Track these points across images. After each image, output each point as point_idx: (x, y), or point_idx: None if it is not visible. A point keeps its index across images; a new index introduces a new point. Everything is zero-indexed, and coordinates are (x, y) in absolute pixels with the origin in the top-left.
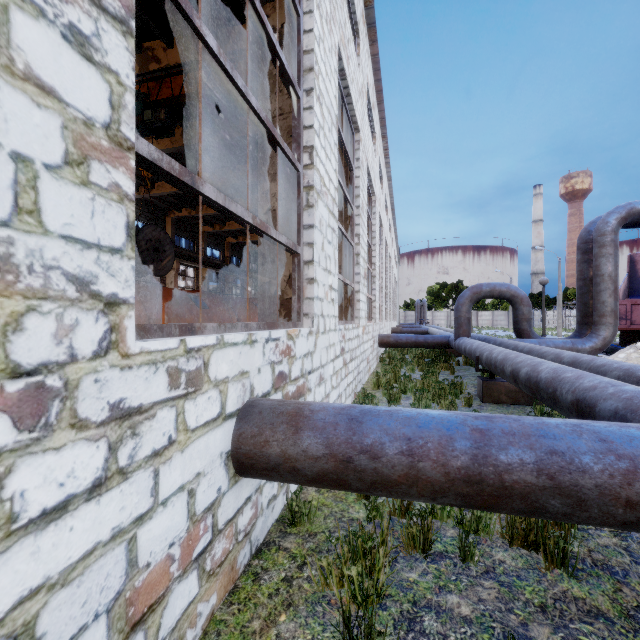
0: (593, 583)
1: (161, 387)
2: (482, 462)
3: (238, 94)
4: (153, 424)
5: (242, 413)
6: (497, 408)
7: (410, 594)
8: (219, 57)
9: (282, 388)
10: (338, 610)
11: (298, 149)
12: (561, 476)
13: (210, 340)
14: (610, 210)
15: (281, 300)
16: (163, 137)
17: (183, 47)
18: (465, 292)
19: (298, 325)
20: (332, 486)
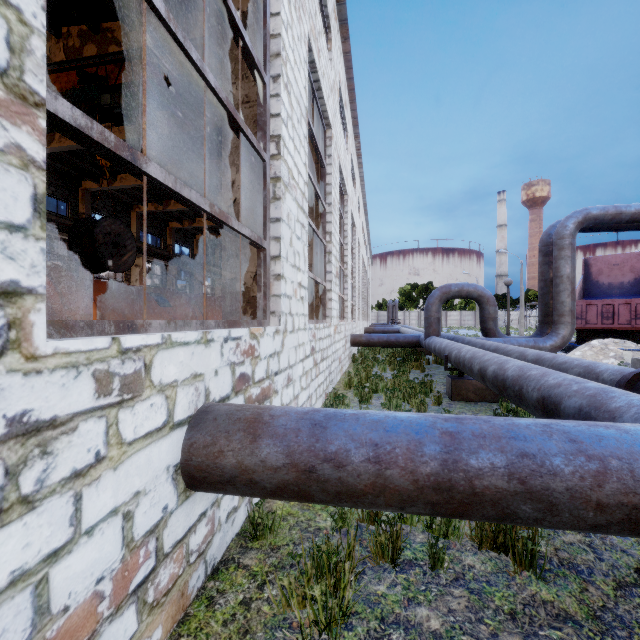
0: (560, 584)
1: (85, 395)
2: (452, 468)
3: (193, 69)
4: (73, 439)
5: (194, 420)
6: (465, 406)
7: (378, 610)
8: (168, 22)
9: (244, 391)
10: (298, 639)
11: (264, 138)
12: (532, 480)
13: (153, 339)
14: (568, 215)
15: (247, 297)
16: (123, 124)
17: (146, 30)
18: (435, 292)
19: (264, 324)
20: (294, 498)
